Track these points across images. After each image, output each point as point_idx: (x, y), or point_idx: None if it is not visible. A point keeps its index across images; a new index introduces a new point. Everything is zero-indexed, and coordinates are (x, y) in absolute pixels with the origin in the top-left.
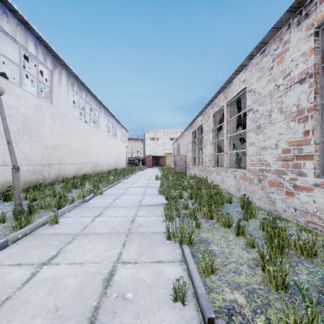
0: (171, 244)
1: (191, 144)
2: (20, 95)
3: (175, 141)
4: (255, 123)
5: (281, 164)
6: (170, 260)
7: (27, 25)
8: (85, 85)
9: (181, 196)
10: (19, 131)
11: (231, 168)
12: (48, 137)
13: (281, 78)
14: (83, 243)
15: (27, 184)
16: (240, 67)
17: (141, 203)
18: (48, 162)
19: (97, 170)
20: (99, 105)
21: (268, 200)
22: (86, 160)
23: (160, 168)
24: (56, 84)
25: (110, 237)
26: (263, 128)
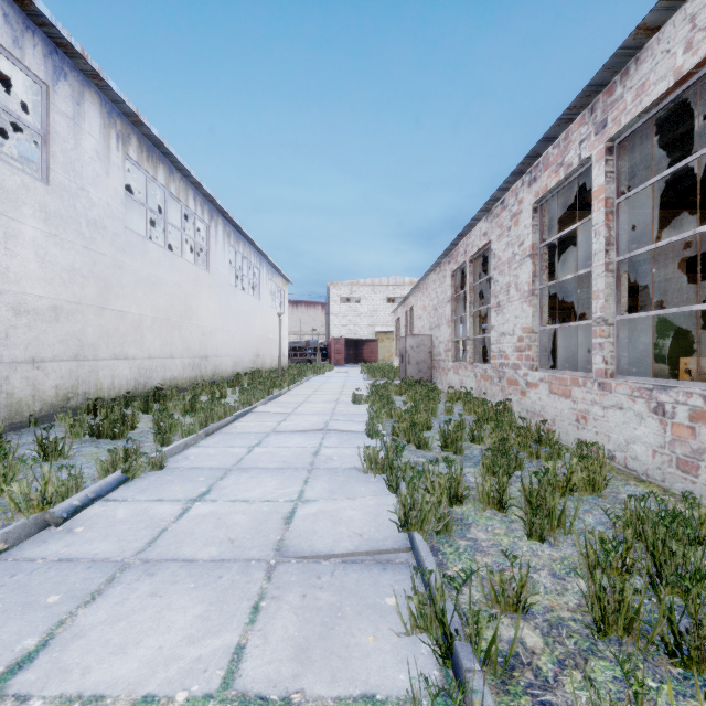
0: None
1: (450, 304)
2: None
3: (402, 302)
4: None
5: None
6: None
7: None
8: (165, 147)
9: (456, 492)
10: None
11: (629, 377)
12: (30, 280)
13: None
14: None
15: None
16: None
17: (289, 532)
18: (30, 355)
19: (205, 374)
20: (211, 209)
21: None
22: (170, 349)
23: (364, 369)
24: (65, 127)
25: None
26: None
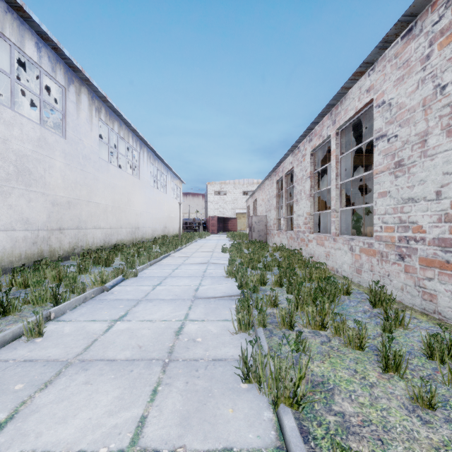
0: (252, 393)
1: (275, 198)
2: (11, 122)
3: (251, 196)
4: (392, 157)
5: (450, 227)
6: (253, 448)
7: (22, 13)
8: (118, 112)
9: (263, 280)
10: (10, 178)
11: (344, 235)
12: (58, 188)
13: (449, 72)
14: (73, 386)
15: (22, 259)
16: (362, 66)
17: (197, 293)
18: (58, 226)
19: (137, 237)
20: (141, 143)
21: (419, 292)
22: (120, 223)
23: (228, 235)
24: (73, 108)
25: (130, 372)
26: (409, 165)
